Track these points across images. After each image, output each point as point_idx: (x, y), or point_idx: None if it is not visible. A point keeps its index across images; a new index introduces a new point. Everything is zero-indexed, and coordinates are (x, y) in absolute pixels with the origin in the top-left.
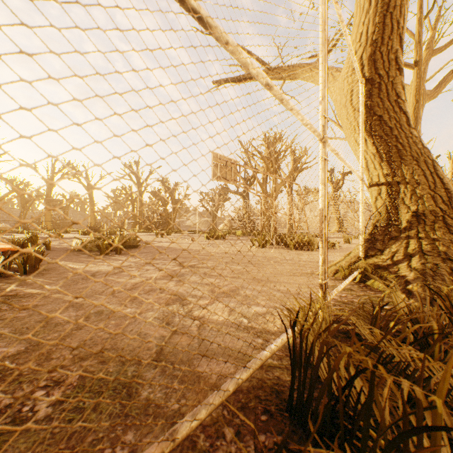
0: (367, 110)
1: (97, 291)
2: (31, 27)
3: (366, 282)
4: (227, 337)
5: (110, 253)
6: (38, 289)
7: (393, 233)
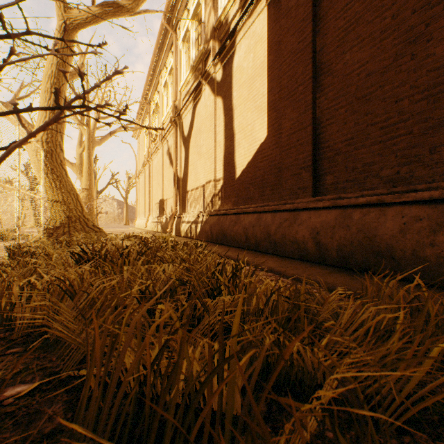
0: (46, 164)
1: None
2: None
3: None
4: None
5: None
6: None
7: (59, 225)
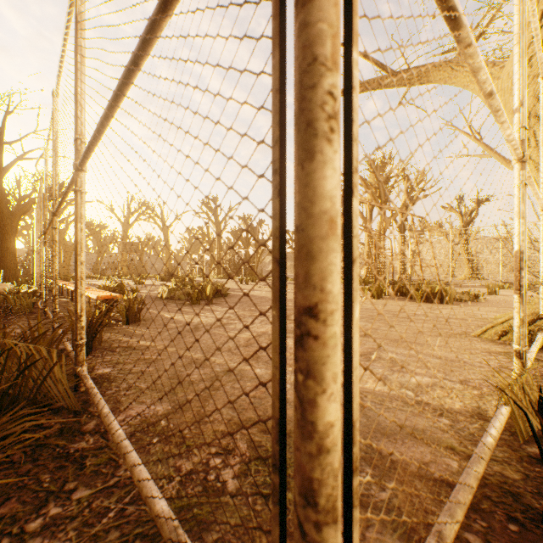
0: None
1: (211, 346)
2: (382, 51)
3: None
4: (398, 412)
5: (201, 303)
6: (149, 341)
7: None
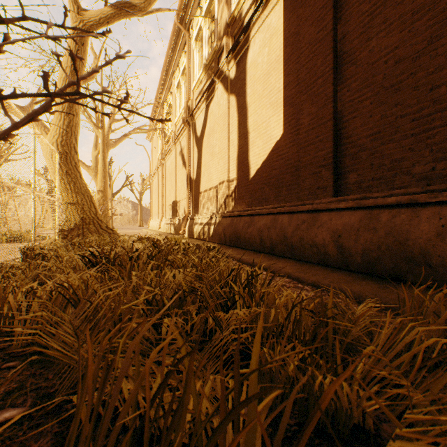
0: (61, 166)
1: None
2: None
3: None
4: None
5: None
6: None
7: (73, 227)
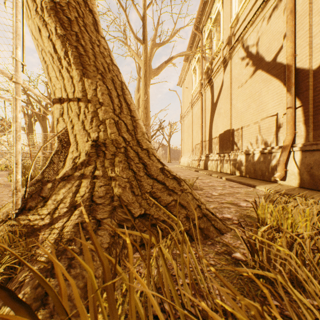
0: None
1: None
2: None
3: None
4: None
5: None
6: None
7: (67, 171)
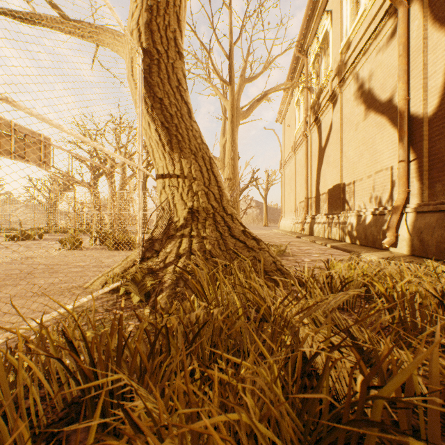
0: (148, 89)
1: None
2: None
3: (132, 292)
4: None
5: None
6: None
7: (171, 232)
